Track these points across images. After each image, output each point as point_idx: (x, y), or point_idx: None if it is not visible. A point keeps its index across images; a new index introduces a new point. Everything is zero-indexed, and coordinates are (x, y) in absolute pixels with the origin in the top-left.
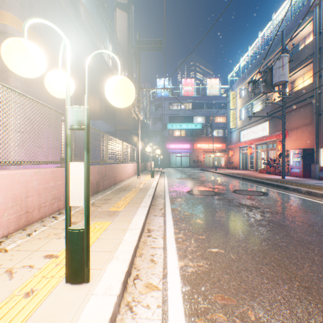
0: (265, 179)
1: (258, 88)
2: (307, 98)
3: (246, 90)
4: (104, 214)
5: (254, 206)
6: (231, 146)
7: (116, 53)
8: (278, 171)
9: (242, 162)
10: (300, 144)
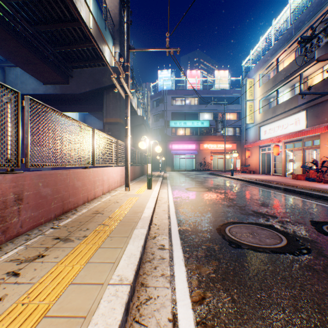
0: None
1: (317, 46)
2: None
3: (266, 76)
4: None
5: None
6: (249, 145)
7: (102, 17)
8: None
9: (262, 164)
10: None
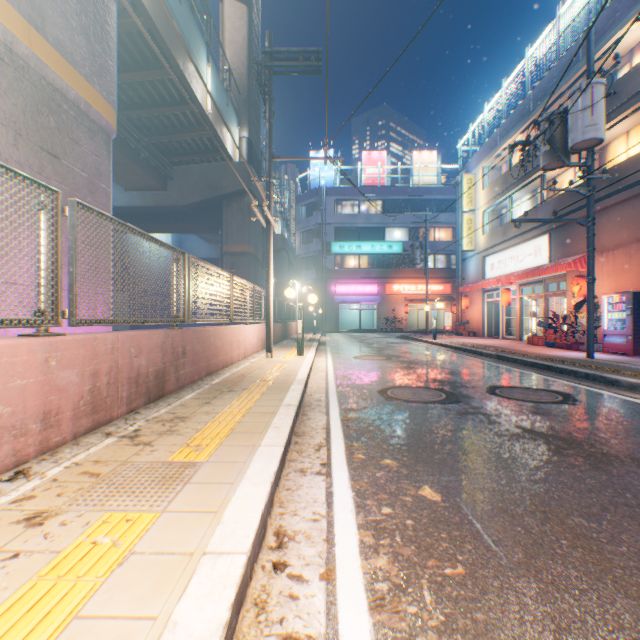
0: (551, 359)
1: (534, 156)
2: (639, 181)
3: (496, 171)
4: (149, 478)
5: (560, 435)
6: (466, 288)
7: (223, 88)
8: (573, 341)
9: (488, 321)
10: (624, 281)
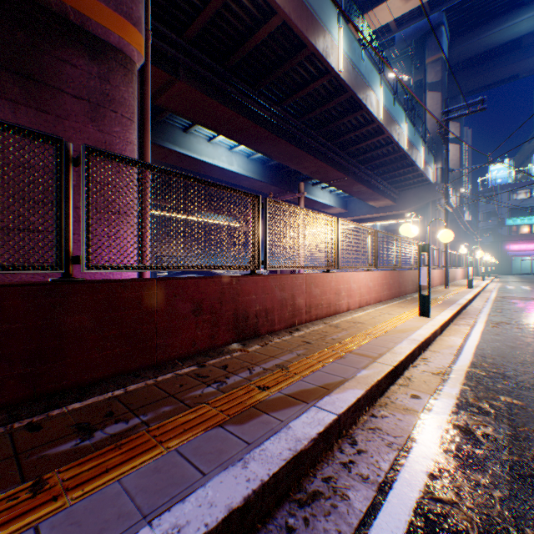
0: None
1: None
2: None
3: None
4: (476, 280)
5: None
6: None
7: (451, 186)
8: None
9: None
10: None
